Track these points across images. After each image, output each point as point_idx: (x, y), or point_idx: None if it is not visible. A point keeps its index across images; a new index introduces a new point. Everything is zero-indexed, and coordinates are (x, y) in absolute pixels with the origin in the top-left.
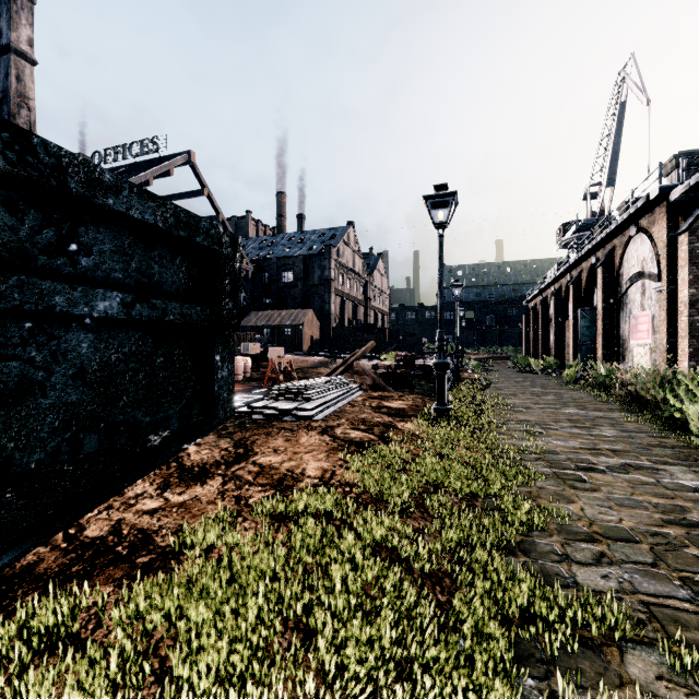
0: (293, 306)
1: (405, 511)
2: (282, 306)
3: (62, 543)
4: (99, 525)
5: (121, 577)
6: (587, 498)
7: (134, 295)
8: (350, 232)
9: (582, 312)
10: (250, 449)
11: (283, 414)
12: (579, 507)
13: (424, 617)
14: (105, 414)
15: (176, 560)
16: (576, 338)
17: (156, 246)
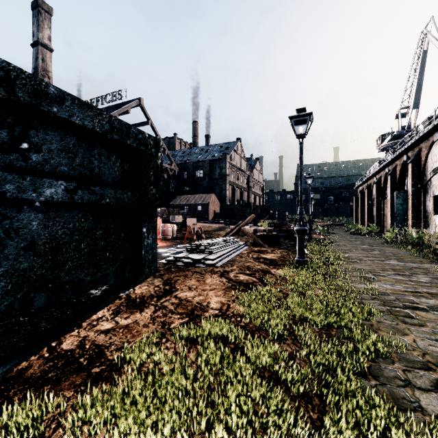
0: (202, 192)
1: (281, 338)
2: (196, 192)
3: (46, 353)
4: (71, 340)
5: (80, 383)
6: (417, 332)
7: (77, 183)
8: (238, 144)
9: (397, 194)
10: (173, 286)
11: (195, 262)
12: (412, 339)
13: (302, 437)
14: (53, 276)
15: (118, 372)
16: (392, 211)
17: (96, 146)
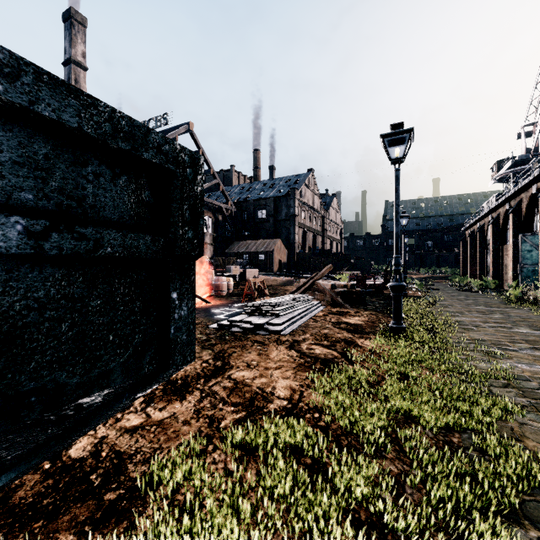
0: (265, 237)
1: (379, 449)
2: (257, 237)
3: (46, 463)
4: (84, 443)
5: (84, 520)
6: None
7: (48, 221)
8: (310, 177)
9: (523, 238)
10: (227, 362)
11: (256, 328)
12: None
13: None
14: (2, 384)
15: (141, 501)
16: (515, 260)
17: (90, 161)
